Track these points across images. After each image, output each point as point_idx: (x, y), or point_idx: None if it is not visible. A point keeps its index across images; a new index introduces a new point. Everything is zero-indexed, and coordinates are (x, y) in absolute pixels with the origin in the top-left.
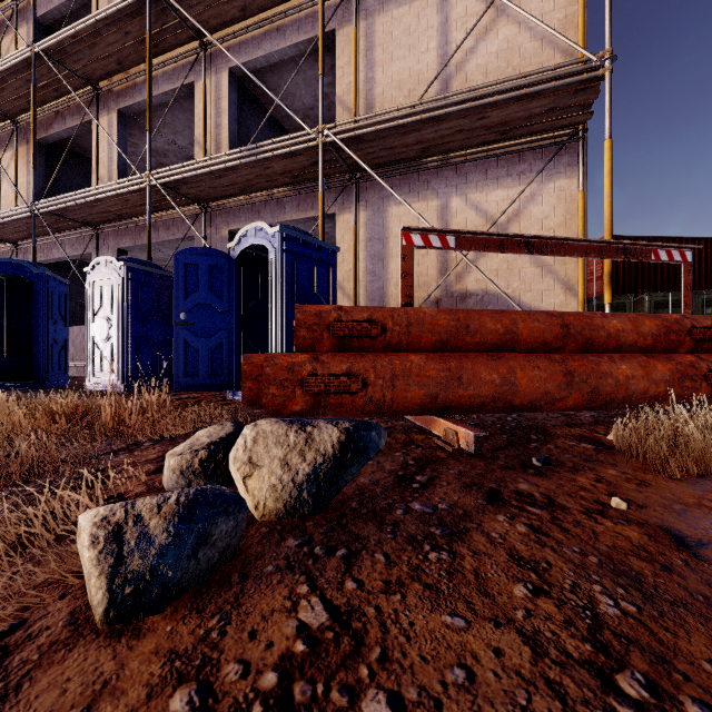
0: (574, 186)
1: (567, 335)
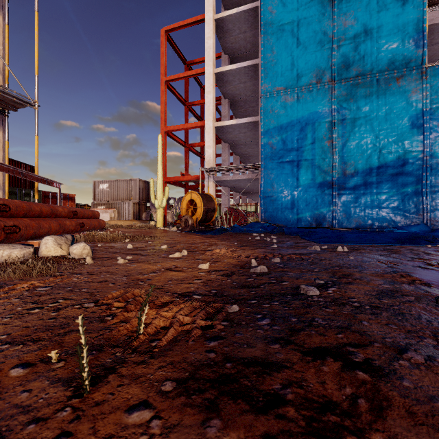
0: (1, 135)
1: (53, 212)
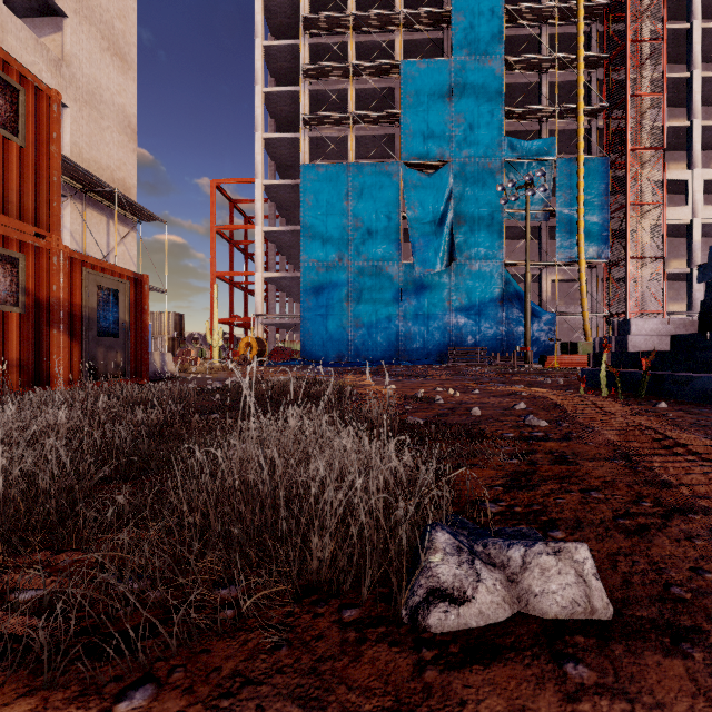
0: None
1: None
